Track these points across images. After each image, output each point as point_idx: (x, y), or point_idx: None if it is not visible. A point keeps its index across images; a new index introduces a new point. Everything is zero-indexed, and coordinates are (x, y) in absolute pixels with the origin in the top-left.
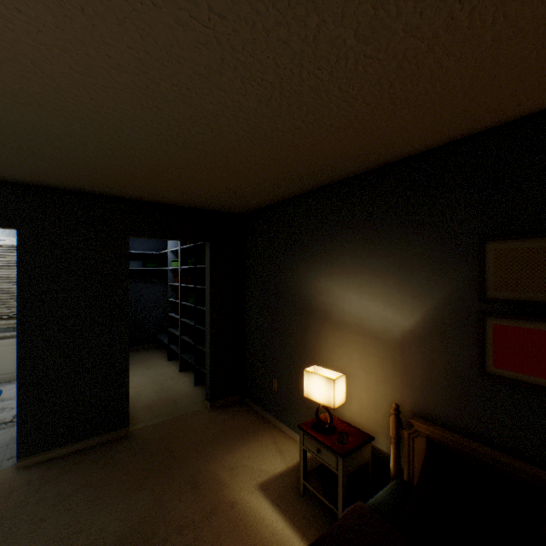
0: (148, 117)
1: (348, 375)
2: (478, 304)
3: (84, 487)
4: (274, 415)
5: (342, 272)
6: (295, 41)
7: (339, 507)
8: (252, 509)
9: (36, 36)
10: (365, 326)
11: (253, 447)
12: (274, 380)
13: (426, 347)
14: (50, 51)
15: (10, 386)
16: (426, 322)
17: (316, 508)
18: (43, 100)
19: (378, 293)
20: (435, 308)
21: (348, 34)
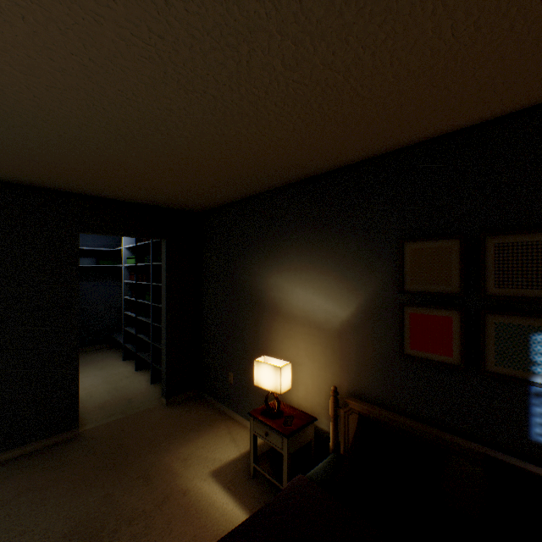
0: (96, 117)
1: (296, 364)
2: (399, 295)
3: (28, 491)
4: (230, 406)
5: (291, 269)
6: (231, 63)
7: (284, 483)
8: (204, 495)
9: None
10: (310, 318)
11: (208, 438)
12: (229, 373)
13: (359, 335)
14: None
15: None
16: (360, 313)
17: (265, 487)
18: None
19: (321, 288)
20: (366, 300)
21: (276, 62)
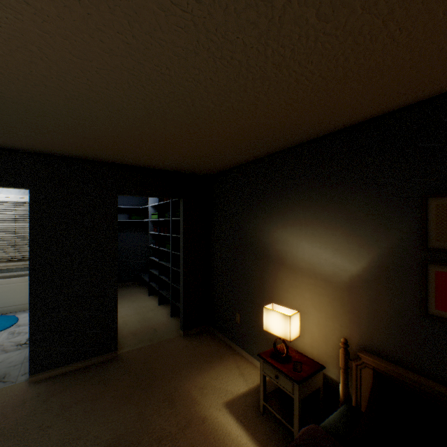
0: (134, 94)
1: (301, 312)
2: (420, 252)
3: (82, 400)
4: (236, 343)
5: (296, 224)
6: (262, 21)
7: (294, 426)
8: (220, 424)
9: (41, 25)
10: (316, 270)
11: (220, 370)
12: (236, 314)
13: (371, 290)
14: (53, 39)
15: (25, 314)
16: (372, 268)
17: (274, 425)
18: (48, 81)
19: (328, 242)
20: (380, 256)
21: (310, 13)
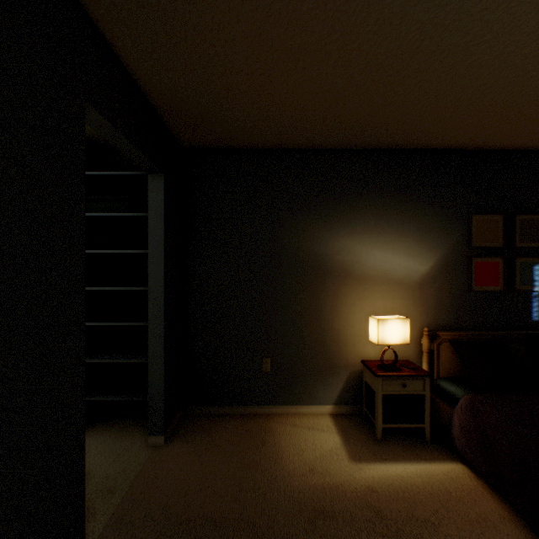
0: None
1: None
2: (466, 251)
3: None
4: (263, 402)
5: (366, 232)
6: None
7: (426, 420)
8: (385, 477)
9: None
10: (389, 276)
11: (289, 441)
12: (264, 361)
13: (437, 283)
14: None
15: None
16: (437, 266)
17: (397, 440)
18: None
19: (401, 249)
20: (443, 256)
21: None
